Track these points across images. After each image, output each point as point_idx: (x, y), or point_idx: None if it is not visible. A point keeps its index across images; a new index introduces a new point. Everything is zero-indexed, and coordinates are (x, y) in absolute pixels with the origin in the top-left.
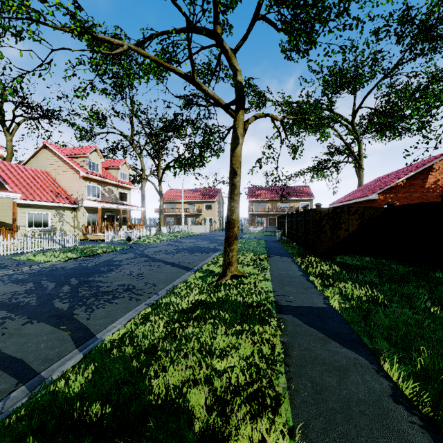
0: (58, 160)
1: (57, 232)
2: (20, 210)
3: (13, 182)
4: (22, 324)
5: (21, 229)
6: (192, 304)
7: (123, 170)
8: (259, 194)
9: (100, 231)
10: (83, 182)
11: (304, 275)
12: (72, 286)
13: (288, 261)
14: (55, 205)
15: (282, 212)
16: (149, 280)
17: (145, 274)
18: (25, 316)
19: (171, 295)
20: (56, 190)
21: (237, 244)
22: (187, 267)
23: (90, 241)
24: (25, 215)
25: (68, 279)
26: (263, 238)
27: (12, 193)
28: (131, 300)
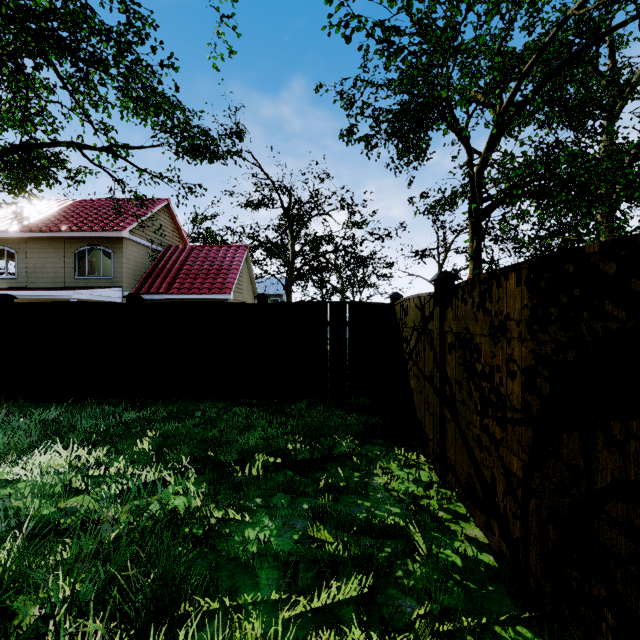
0: None
1: None
2: None
3: None
4: None
5: None
6: None
7: None
8: None
9: None
10: None
11: None
12: None
13: None
14: None
15: None
16: None
17: None
18: None
19: None
20: None
21: None
22: None
23: None
24: None
25: None
26: None
27: None
28: None
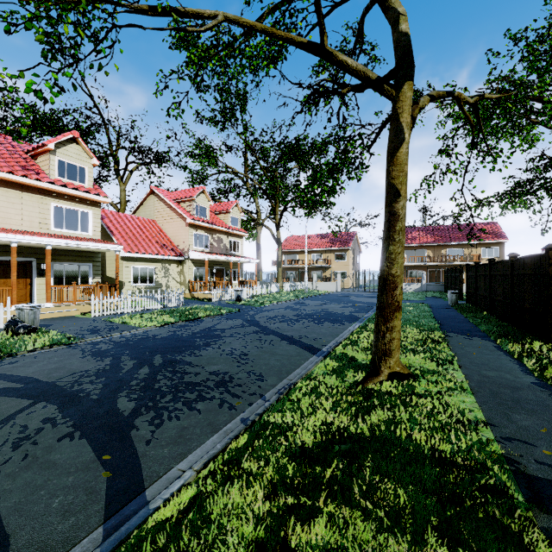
0: (164, 206)
1: (159, 289)
2: (125, 264)
3: (119, 233)
4: (59, 437)
5: (127, 285)
6: (322, 438)
7: (234, 214)
8: (414, 237)
9: (207, 288)
10: (189, 230)
11: (541, 384)
12: (152, 369)
13: (488, 347)
14: (160, 257)
15: (450, 262)
16: (254, 367)
17: (251, 355)
18: (71, 421)
19: (285, 404)
20: (162, 241)
21: (399, 319)
22: (311, 347)
23: (195, 301)
24: (131, 270)
25: (153, 355)
26: (424, 301)
27: (114, 245)
28: (221, 406)
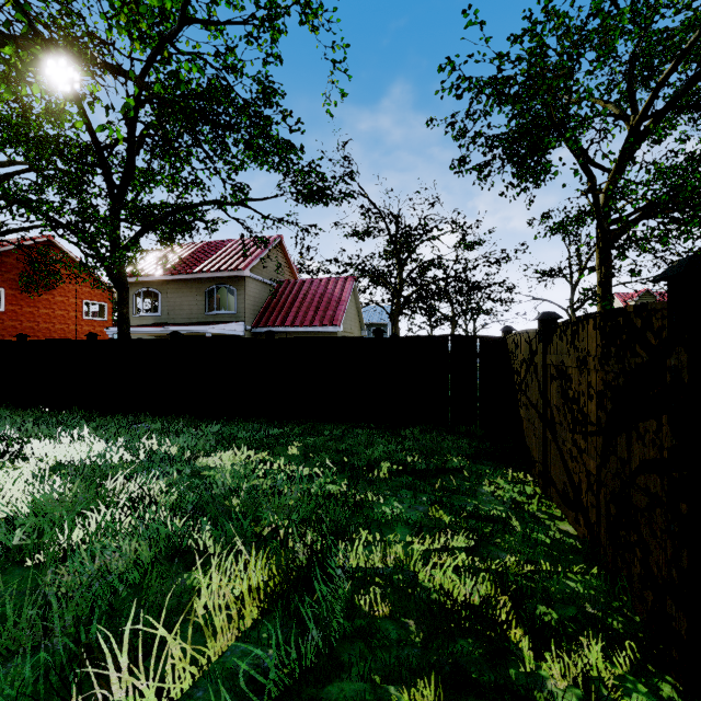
0: None
1: None
2: None
3: None
4: None
5: None
6: None
7: None
8: None
9: None
10: None
11: None
12: None
13: None
14: None
15: None
16: None
17: None
18: None
19: None
20: None
21: None
22: None
23: None
24: None
25: None
26: None
27: None
28: None
